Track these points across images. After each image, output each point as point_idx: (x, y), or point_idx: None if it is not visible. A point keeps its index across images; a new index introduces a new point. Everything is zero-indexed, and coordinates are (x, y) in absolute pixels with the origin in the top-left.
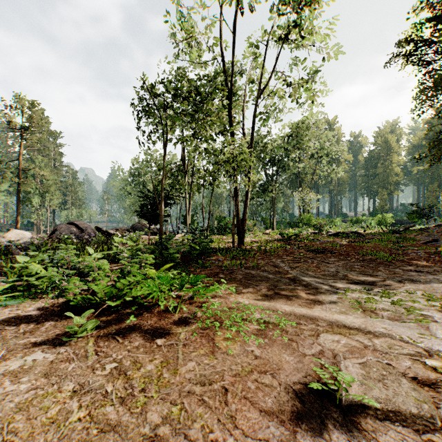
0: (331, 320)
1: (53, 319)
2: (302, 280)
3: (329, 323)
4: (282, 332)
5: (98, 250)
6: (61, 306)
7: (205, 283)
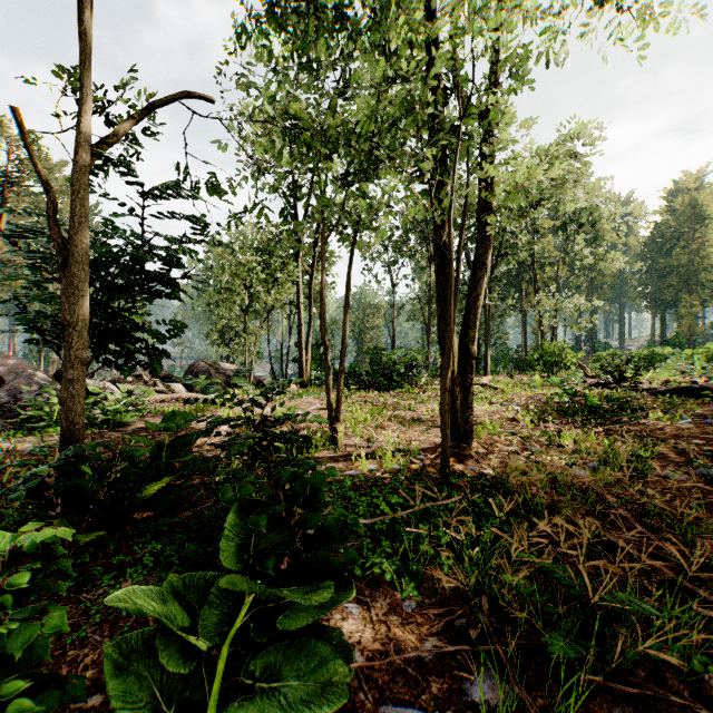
0: None
1: None
2: None
3: None
4: None
5: None
6: None
7: None
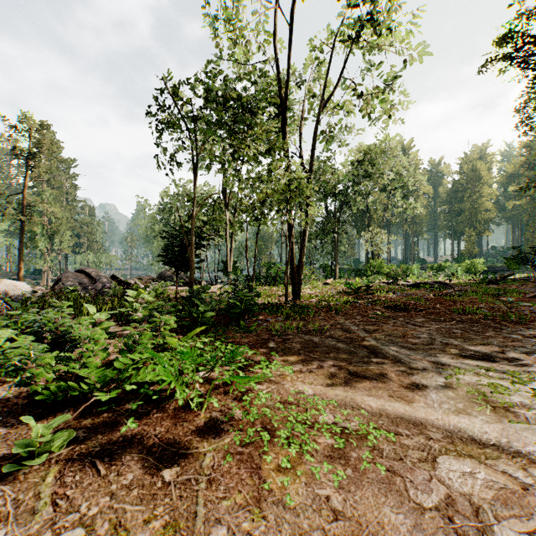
0: (448, 428)
1: (8, 423)
2: (386, 352)
3: (447, 434)
4: (372, 452)
5: (107, 307)
6: (30, 398)
7: (248, 357)
